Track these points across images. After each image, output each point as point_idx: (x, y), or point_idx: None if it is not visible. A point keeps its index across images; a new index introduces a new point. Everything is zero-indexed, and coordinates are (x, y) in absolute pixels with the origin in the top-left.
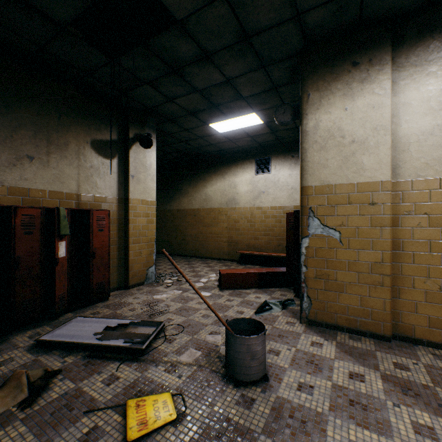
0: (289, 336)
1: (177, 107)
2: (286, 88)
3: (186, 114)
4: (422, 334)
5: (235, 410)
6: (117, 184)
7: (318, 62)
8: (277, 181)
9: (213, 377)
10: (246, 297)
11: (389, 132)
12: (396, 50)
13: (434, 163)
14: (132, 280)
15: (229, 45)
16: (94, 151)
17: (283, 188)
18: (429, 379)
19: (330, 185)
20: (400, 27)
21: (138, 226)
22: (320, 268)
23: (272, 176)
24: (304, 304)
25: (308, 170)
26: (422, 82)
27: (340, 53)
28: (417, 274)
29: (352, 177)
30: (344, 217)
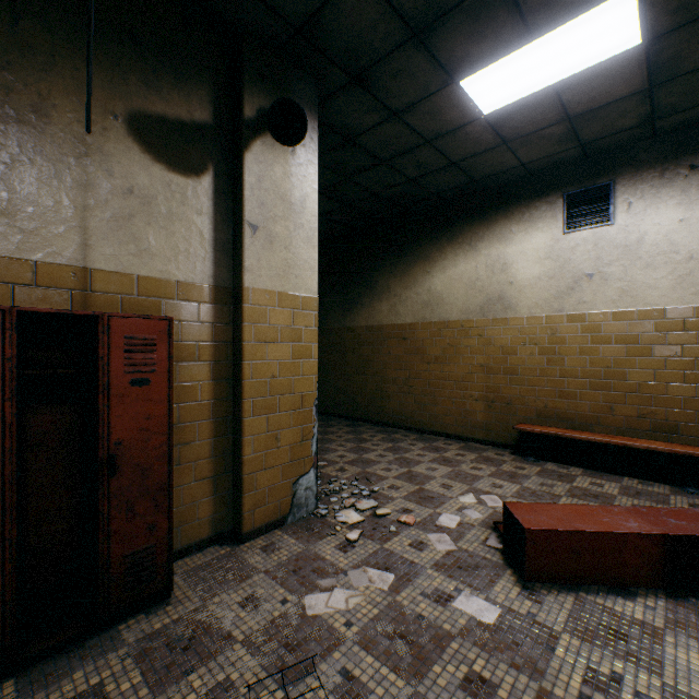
0: None
1: (375, 6)
2: None
3: (399, 43)
4: None
5: None
6: (209, 247)
7: None
8: (635, 244)
9: None
10: (661, 663)
11: None
12: None
13: None
14: (251, 517)
15: None
16: (140, 147)
17: (657, 261)
18: None
19: None
20: None
21: (269, 367)
22: None
23: (618, 231)
24: None
25: None
26: None
27: None
28: None
29: None
30: None
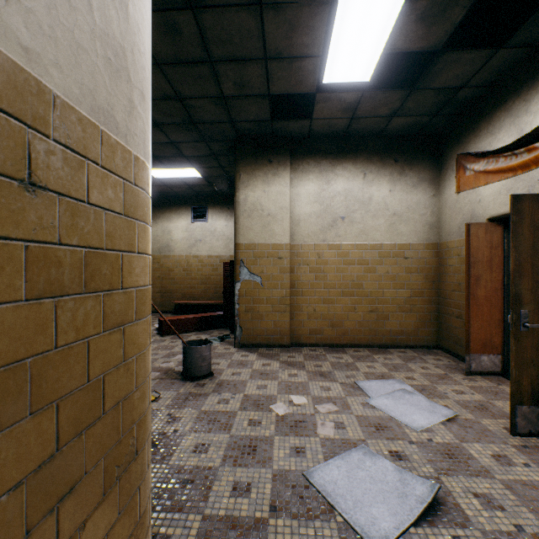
0: (227, 355)
1: None
2: (223, 157)
3: None
4: (306, 340)
5: (194, 389)
6: None
7: (247, 152)
8: (214, 231)
9: (175, 381)
10: (188, 338)
11: (289, 212)
12: (293, 159)
13: (311, 234)
14: None
15: (178, 123)
16: None
17: (220, 238)
18: (303, 359)
19: (255, 244)
20: (295, 145)
21: None
22: (248, 304)
23: (209, 225)
24: (238, 333)
25: (240, 231)
26: (306, 183)
27: (261, 151)
28: (304, 303)
29: (269, 239)
30: (264, 267)
